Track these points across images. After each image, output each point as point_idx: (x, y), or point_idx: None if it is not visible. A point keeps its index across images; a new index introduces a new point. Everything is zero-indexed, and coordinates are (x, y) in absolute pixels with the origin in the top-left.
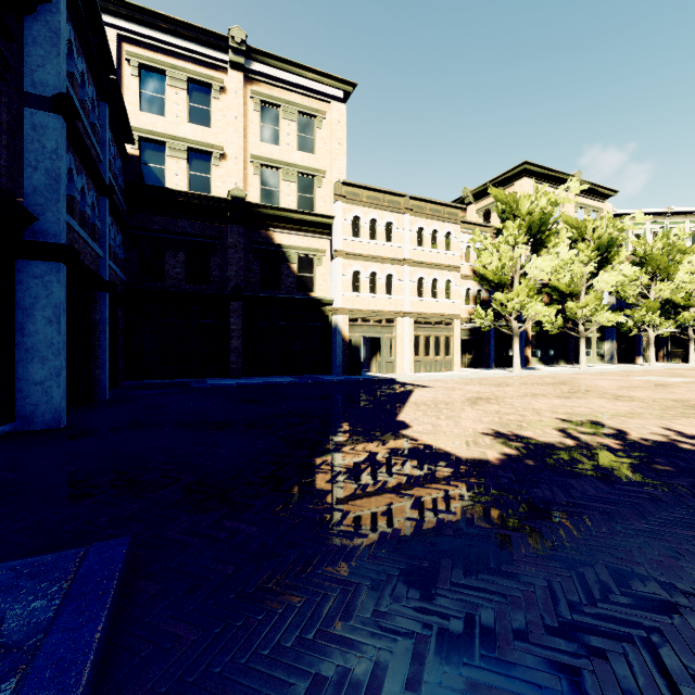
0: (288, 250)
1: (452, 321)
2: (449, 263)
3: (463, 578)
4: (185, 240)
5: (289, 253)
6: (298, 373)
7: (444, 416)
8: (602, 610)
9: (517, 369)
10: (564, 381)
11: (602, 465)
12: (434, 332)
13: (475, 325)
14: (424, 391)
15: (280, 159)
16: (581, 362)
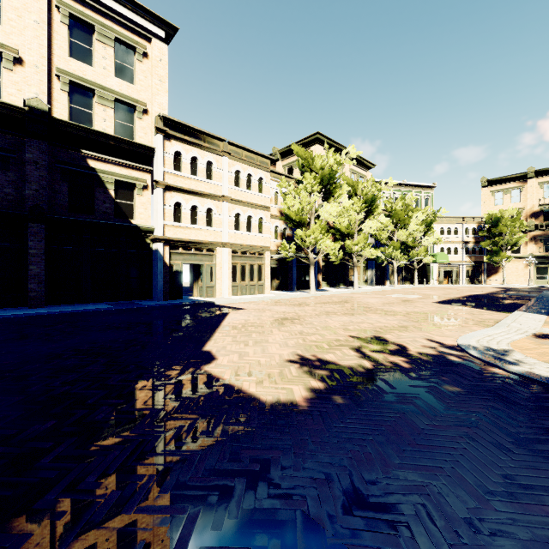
0: (103, 175)
1: (264, 252)
2: (261, 203)
3: None
4: None
5: (105, 178)
6: (115, 299)
7: (253, 341)
8: None
9: (313, 291)
10: (346, 300)
11: (404, 393)
12: (249, 261)
13: (281, 255)
14: (237, 313)
15: (94, 80)
16: (355, 284)
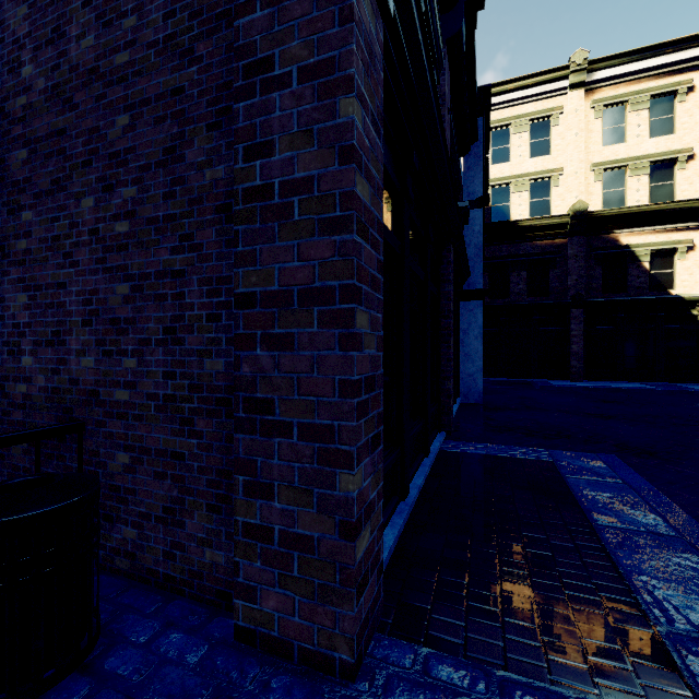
0: (637, 249)
1: None
2: None
3: None
4: (526, 260)
5: (638, 252)
6: (650, 379)
7: None
8: None
9: None
10: None
11: None
12: None
13: None
14: None
15: (626, 155)
16: None
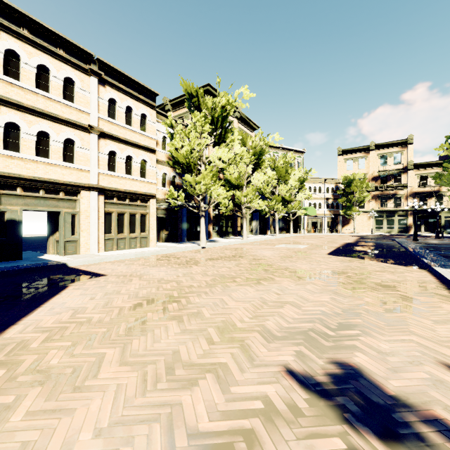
0: None
1: (148, 200)
2: (144, 143)
3: None
4: None
5: None
6: None
7: None
8: None
9: (203, 243)
10: (239, 253)
11: None
12: (129, 209)
13: (169, 204)
14: (79, 289)
15: None
16: (244, 235)
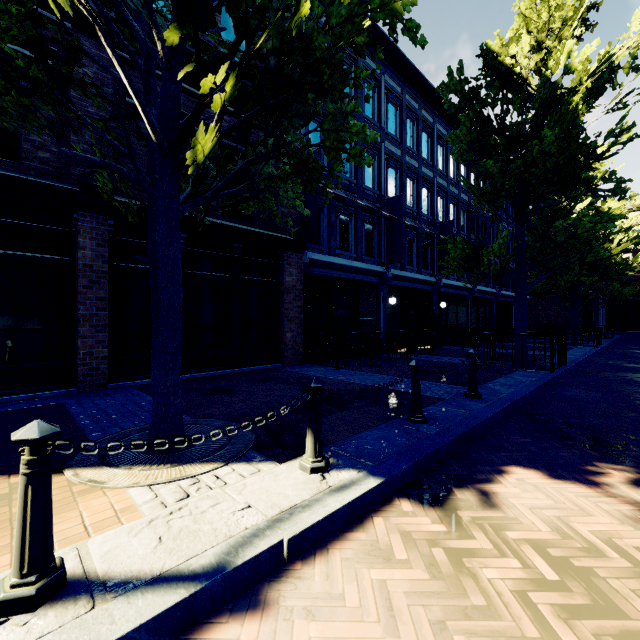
0: None
1: None
2: None
3: None
4: (629, 282)
5: None
6: None
7: None
8: None
9: None
10: None
11: None
12: None
13: None
14: None
15: None
16: None
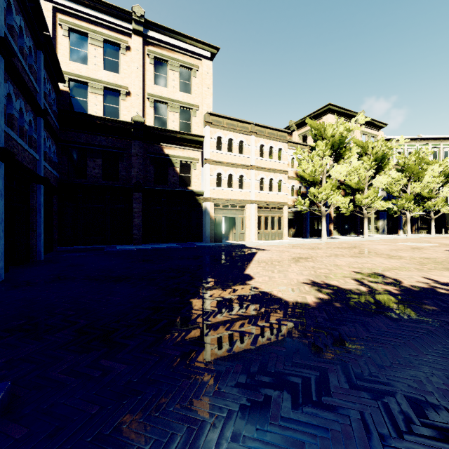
0: (173, 158)
1: (282, 207)
2: (280, 168)
3: (291, 412)
4: (101, 150)
5: (174, 160)
6: (180, 241)
7: (277, 270)
8: (408, 443)
9: (324, 238)
10: (354, 246)
11: (388, 306)
12: (271, 214)
13: (297, 209)
14: (263, 253)
15: (168, 96)
16: (365, 233)
